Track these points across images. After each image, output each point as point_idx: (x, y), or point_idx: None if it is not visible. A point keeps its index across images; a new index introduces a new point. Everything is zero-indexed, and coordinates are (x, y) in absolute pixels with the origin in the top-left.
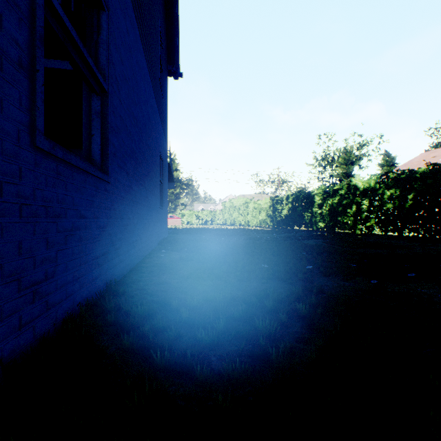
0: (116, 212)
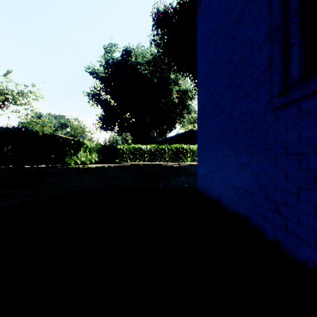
0: None
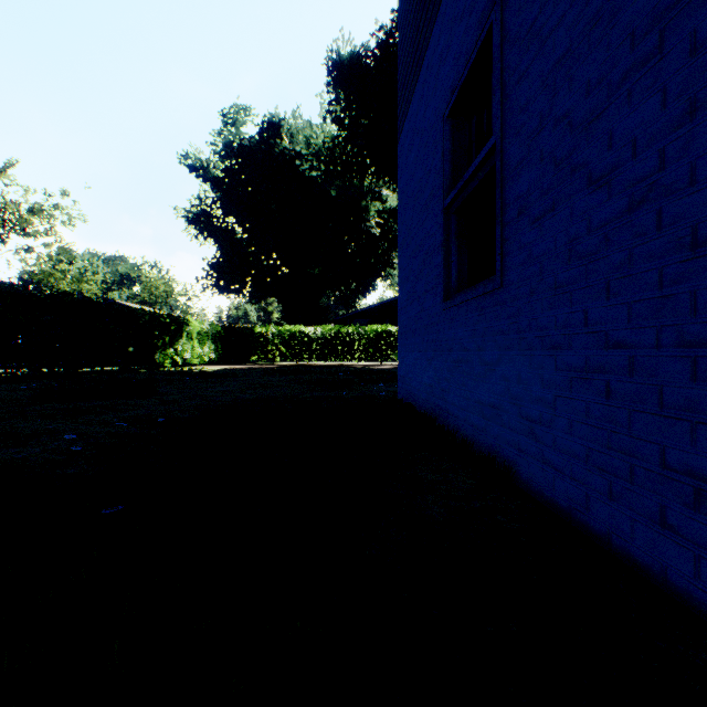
0: (526, 335)
